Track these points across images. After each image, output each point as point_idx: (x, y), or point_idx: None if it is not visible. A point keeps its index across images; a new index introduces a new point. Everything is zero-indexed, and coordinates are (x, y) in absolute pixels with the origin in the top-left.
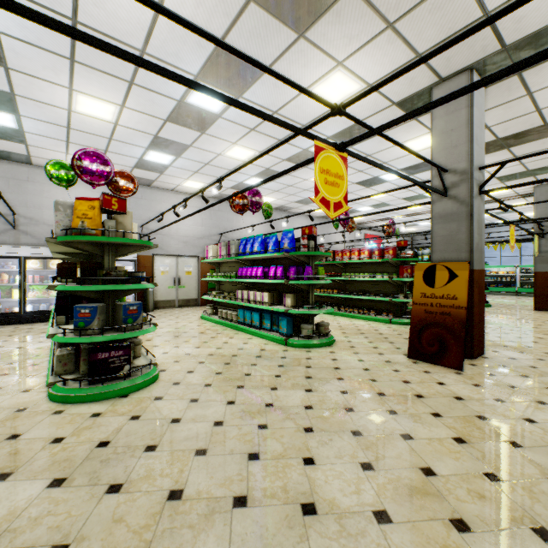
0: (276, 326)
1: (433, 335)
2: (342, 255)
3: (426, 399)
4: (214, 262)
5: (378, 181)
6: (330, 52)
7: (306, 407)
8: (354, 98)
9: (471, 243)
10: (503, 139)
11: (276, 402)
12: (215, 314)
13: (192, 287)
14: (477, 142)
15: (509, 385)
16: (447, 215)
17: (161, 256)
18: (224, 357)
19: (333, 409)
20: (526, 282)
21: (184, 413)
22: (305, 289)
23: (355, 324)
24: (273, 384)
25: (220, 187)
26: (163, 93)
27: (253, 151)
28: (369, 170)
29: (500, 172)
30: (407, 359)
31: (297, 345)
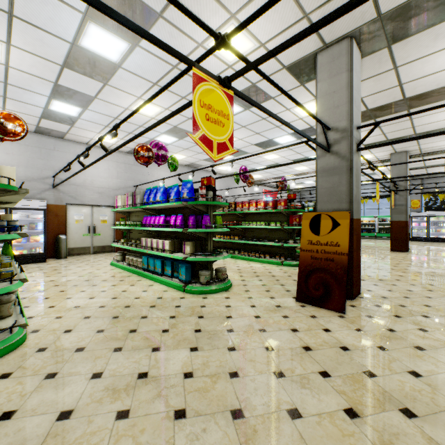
0: (176, 273)
1: (319, 279)
2: (242, 206)
3: (314, 352)
4: (124, 211)
5: (272, 143)
6: (222, 1)
7: (186, 374)
8: (238, 25)
9: (350, 195)
10: (371, 110)
11: (152, 371)
12: (124, 260)
13: (107, 234)
14: (355, 104)
15: (387, 328)
16: (330, 169)
17: (75, 205)
18: (116, 309)
19: (216, 376)
20: (382, 229)
21: (26, 399)
22: (204, 237)
23: (252, 266)
24: (157, 343)
25: (115, 134)
26: (52, 32)
27: (160, 108)
28: (265, 133)
29: (367, 140)
30: (295, 302)
31: (194, 291)
